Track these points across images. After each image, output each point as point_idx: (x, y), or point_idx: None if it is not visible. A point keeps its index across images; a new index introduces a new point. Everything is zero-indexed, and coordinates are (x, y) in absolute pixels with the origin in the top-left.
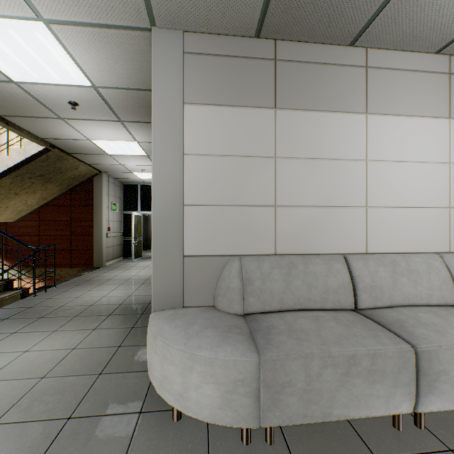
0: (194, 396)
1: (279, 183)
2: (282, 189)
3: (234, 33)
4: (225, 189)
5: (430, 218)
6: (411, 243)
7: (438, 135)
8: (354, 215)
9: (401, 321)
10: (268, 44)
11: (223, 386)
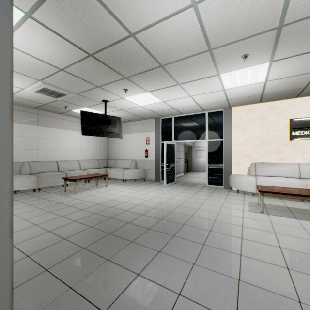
0: (23, 185)
1: (39, 144)
2: (40, 145)
3: (26, 107)
4: (23, 145)
5: (77, 153)
6: (73, 158)
7: (79, 135)
8: (59, 152)
9: (66, 171)
10: (36, 110)
11: (30, 182)
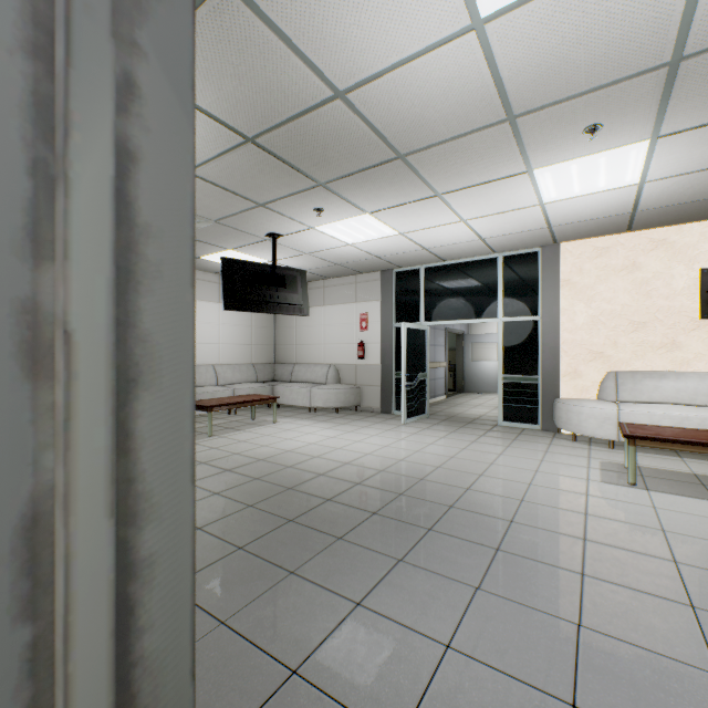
0: None
1: None
2: None
3: None
4: None
5: (212, 349)
6: (202, 361)
7: (215, 311)
8: None
9: None
10: None
11: None
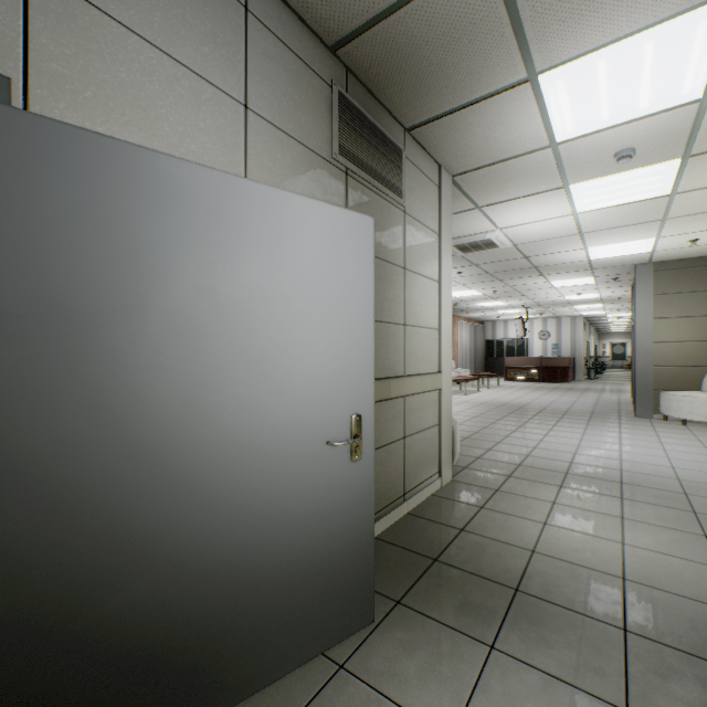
0: None
1: None
2: None
3: None
4: None
5: None
6: None
7: None
8: None
9: None
10: None
11: None
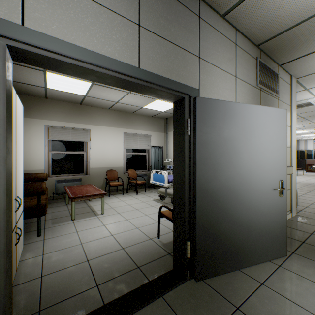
0: None
1: None
2: None
3: None
4: None
5: None
6: None
7: None
8: None
9: None
10: None
11: None
